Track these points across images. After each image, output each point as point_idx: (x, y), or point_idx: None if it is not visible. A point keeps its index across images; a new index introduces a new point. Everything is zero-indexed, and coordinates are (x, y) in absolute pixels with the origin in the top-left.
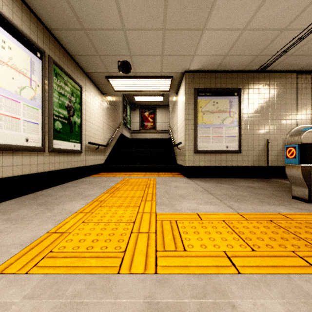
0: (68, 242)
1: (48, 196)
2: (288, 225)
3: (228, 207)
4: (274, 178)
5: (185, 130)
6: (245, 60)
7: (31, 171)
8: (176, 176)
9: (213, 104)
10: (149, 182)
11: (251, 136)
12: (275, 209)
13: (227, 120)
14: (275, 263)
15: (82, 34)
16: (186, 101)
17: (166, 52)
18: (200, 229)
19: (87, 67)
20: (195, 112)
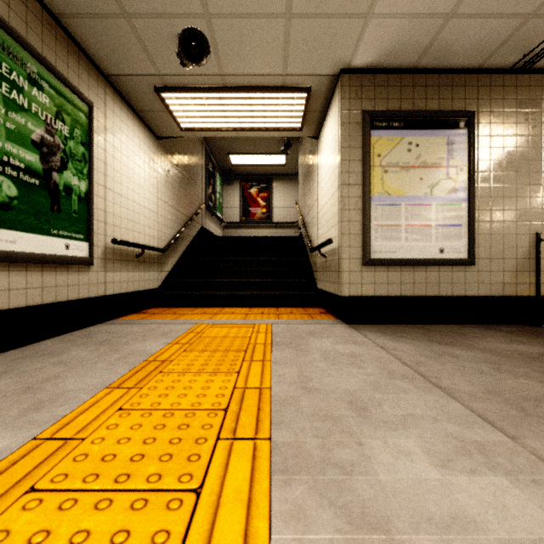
0: None
1: None
2: None
3: None
4: None
5: (340, 210)
6: (494, 32)
7: None
8: (319, 317)
9: (408, 148)
10: (256, 338)
11: (499, 224)
12: None
13: (441, 186)
14: None
15: None
16: (344, 141)
17: (299, 3)
18: None
19: (107, 56)
20: (366, 168)
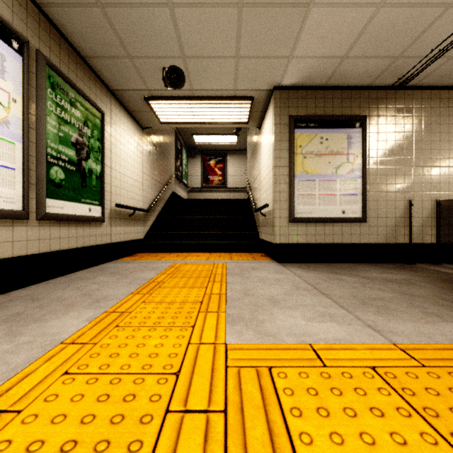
0: None
1: (28, 301)
2: None
3: (369, 328)
4: (420, 263)
5: (273, 184)
6: (375, 66)
7: None
8: (259, 259)
9: (320, 141)
10: (216, 271)
11: (383, 194)
12: None
13: (343, 167)
14: None
15: (98, 15)
16: (276, 136)
17: (244, 51)
18: (328, 399)
19: (113, 79)
20: (291, 155)
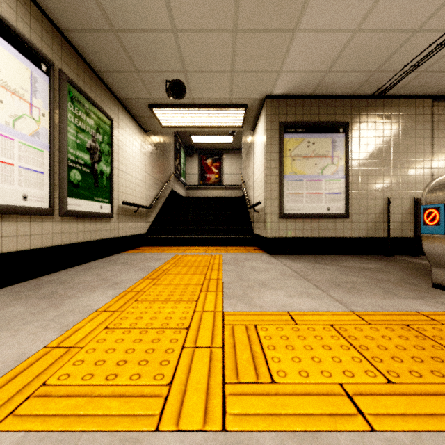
0: (77, 366)
1: (57, 284)
2: (438, 334)
3: (336, 302)
4: (398, 255)
5: (265, 184)
6: (356, 79)
7: (32, 245)
8: (253, 252)
9: (307, 145)
10: (213, 261)
11: (364, 192)
12: (410, 305)
13: (328, 168)
14: (433, 409)
15: (111, 38)
16: (267, 140)
17: (239, 66)
18: (295, 341)
19: (121, 89)
20: (281, 158)
